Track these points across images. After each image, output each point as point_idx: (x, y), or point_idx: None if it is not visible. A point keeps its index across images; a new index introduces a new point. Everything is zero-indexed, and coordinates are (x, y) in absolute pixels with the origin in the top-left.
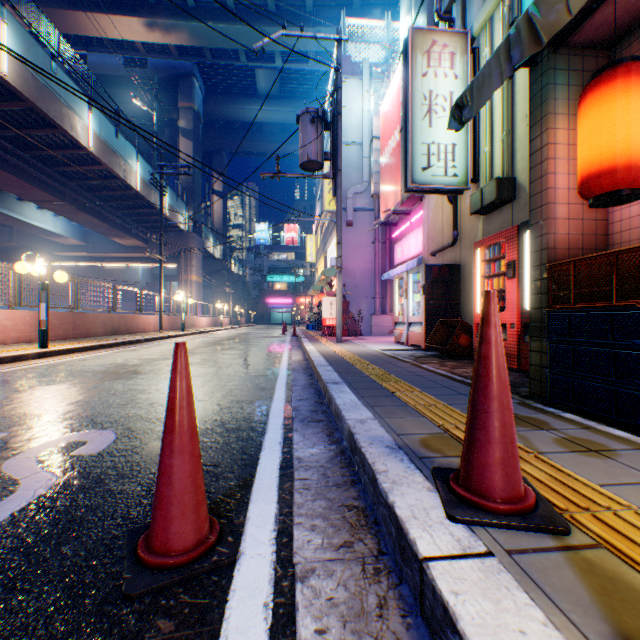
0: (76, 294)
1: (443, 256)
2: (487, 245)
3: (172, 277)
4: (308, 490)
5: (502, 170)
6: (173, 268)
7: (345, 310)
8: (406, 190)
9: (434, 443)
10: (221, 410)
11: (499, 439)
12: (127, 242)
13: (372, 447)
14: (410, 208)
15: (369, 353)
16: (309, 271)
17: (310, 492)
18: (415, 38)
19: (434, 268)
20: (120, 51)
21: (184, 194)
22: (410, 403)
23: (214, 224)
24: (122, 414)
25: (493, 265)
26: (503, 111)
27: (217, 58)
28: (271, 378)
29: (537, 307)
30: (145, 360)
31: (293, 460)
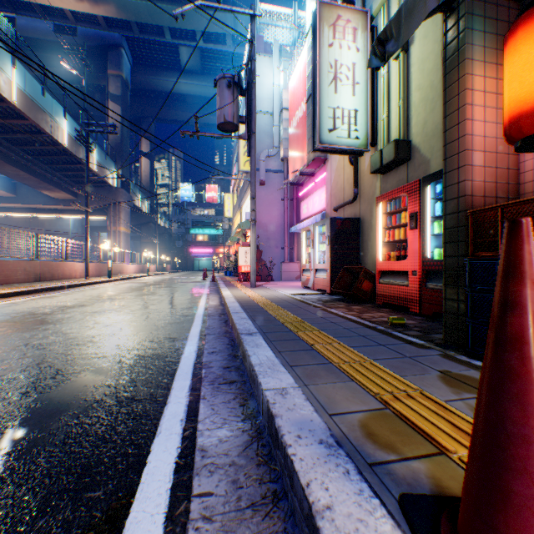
0: None
1: (344, 211)
2: (388, 199)
3: (102, 228)
4: (210, 523)
5: (399, 134)
6: (103, 220)
7: (258, 258)
8: (314, 149)
9: (380, 430)
10: (120, 370)
11: None
12: (57, 195)
13: (301, 445)
14: (315, 170)
15: (281, 298)
16: (227, 225)
17: (213, 528)
18: (322, 11)
19: (338, 221)
20: (49, 17)
21: (113, 153)
22: (333, 360)
23: (142, 182)
24: None
25: (394, 217)
26: (400, 81)
27: (144, 33)
28: (185, 326)
29: (454, 255)
30: (59, 307)
31: (194, 454)
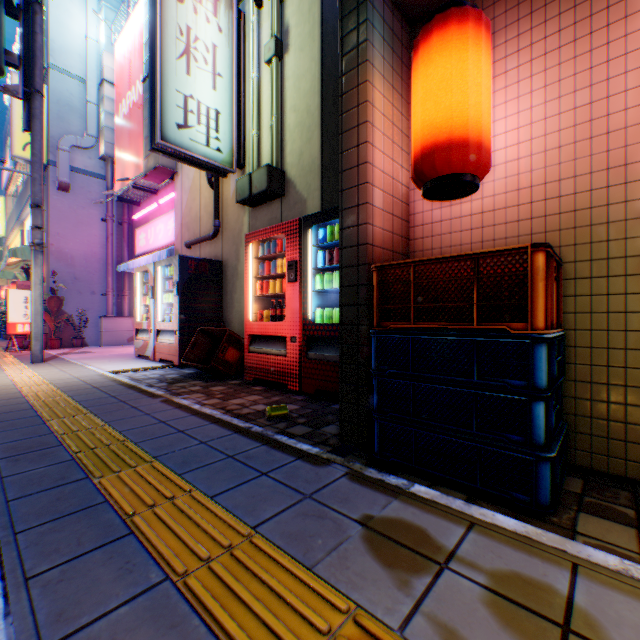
0: None
1: (203, 249)
2: (261, 240)
3: None
4: None
5: (272, 160)
6: None
7: (56, 310)
8: (155, 147)
9: None
10: None
11: None
12: None
13: None
14: (159, 186)
15: (91, 383)
16: None
17: None
18: None
19: (193, 262)
20: None
21: None
22: (174, 567)
23: None
24: None
25: (269, 264)
26: (274, 93)
27: None
28: None
29: (353, 323)
30: None
31: None
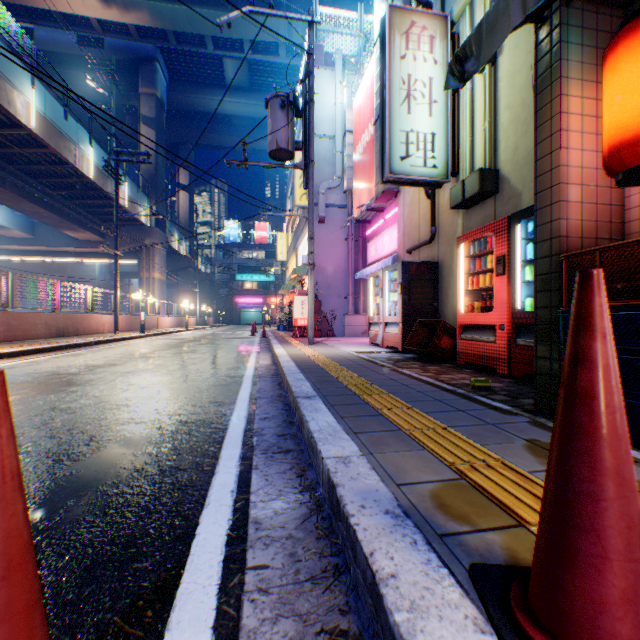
0: (10, 291)
1: (420, 253)
2: (471, 240)
3: (133, 274)
4: (266, 595)
5: (484, 162)
6: (135, 265)
7: (317, 310)
8: (383, 181)
9: (453, 501)
10: (161, 437)
11: (625, 553)
12: (81, 235)
13: (365, 515)
14: (384, 205)
15: (344, 356)
16: (280, 270)
17: (269, 599)
18: (393, 17)
19: (412, 265)
20: (73, 27)
21: (146, 186)
22: (403, 427)
23: (180, 219)
24: (20, 448)
25: (478, 261)
26: (485, 99)
27: (182, 43)
28: (233, 388)
29: (546, 306)
30: (87, 367)
31: (248, 526)
